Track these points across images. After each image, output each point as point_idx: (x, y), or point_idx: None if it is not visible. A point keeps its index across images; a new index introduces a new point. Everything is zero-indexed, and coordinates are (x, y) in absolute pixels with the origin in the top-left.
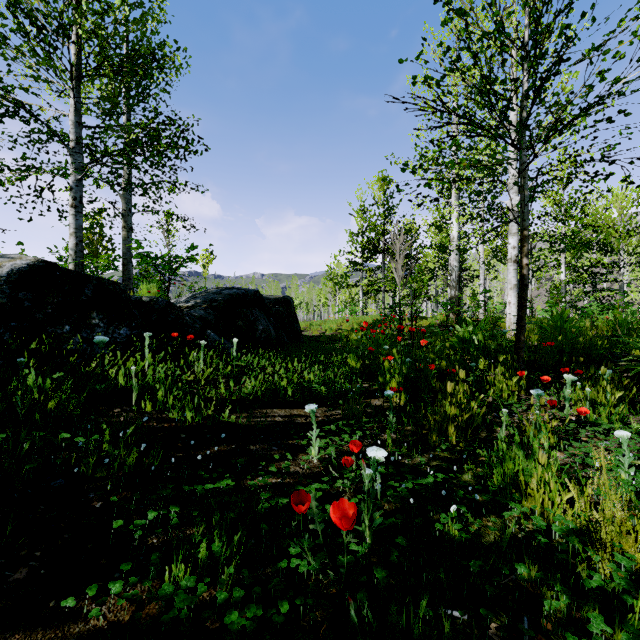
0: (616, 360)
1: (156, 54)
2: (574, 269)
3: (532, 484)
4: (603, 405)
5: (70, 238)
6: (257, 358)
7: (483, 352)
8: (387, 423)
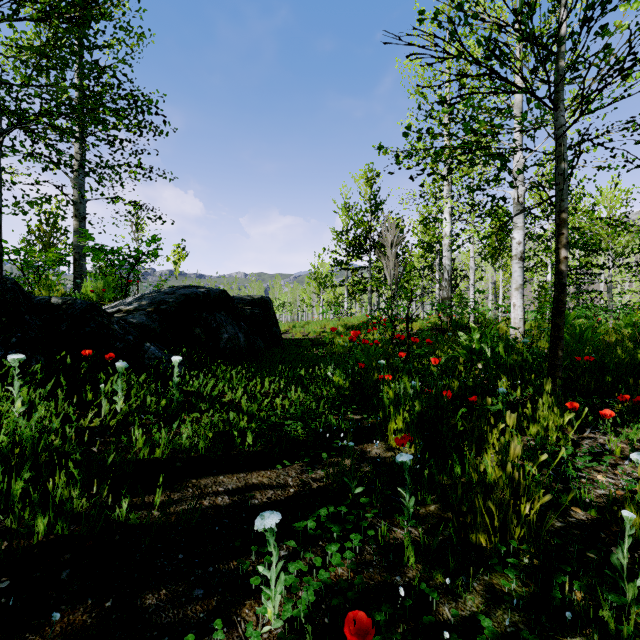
0: None
1: None
2: None
3: None
4: None
5: None
6: (212, 381)
7: (504, 369)
8: (397, 498)
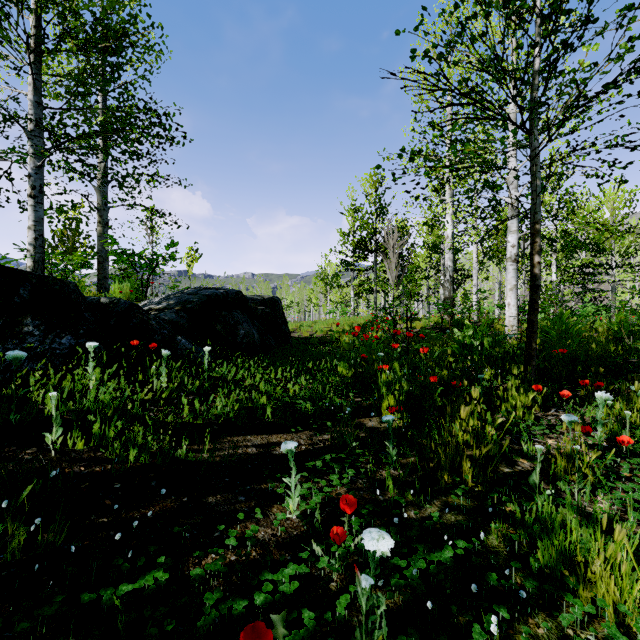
0: (634, 369)
1: (127, 29)
2: (565, 270)
3: (597, 568)
4: (638, 427)
5: (28, 232)
6: (234, 368)
7: (488, 360)
8: (385, 453)
